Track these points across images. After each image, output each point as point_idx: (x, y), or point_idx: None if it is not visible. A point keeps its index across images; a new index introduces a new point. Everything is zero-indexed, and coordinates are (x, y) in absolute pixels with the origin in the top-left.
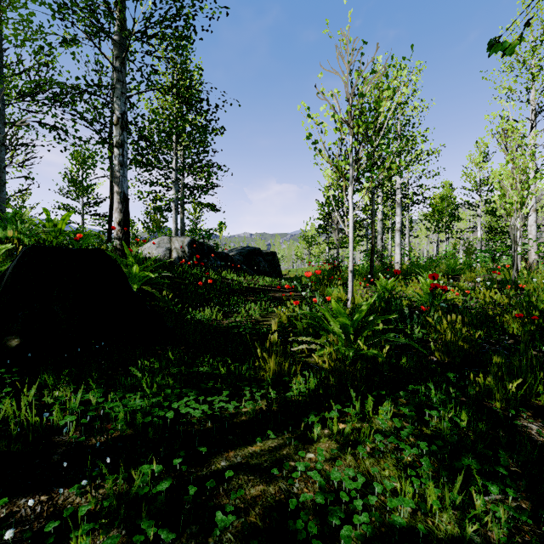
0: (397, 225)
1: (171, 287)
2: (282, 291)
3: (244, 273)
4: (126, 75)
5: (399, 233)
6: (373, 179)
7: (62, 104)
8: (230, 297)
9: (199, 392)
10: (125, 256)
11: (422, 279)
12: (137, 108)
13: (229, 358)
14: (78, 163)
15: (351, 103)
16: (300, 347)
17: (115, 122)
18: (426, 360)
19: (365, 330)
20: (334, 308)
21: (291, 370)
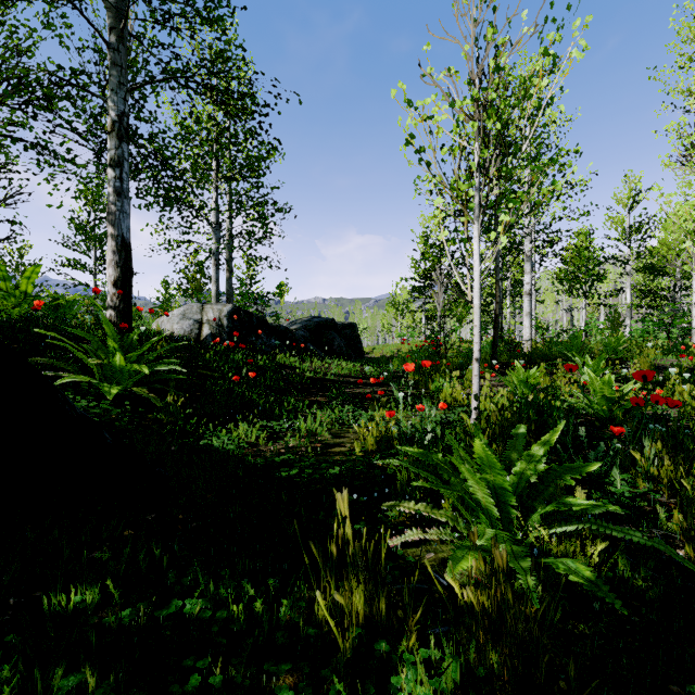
0: (526, 287)
1: (187, 386)
2: (365, 385)
3: (310, 355)
4: (137, 67)
5: (529, 298)
6: (513, 212)
7: (35, 104)
8: (286, 397)
9: (167, 691)
10: (124, 334)
11: (590, 371)
12: (156, 118)
13: (249, 584)
14: (89, 204)
15: (478, 87)
16: (407, 536)
17: (108, 128)
18: (664, 560)
19: (537, 496)
20: (478, 455)
21: (391, 618)
